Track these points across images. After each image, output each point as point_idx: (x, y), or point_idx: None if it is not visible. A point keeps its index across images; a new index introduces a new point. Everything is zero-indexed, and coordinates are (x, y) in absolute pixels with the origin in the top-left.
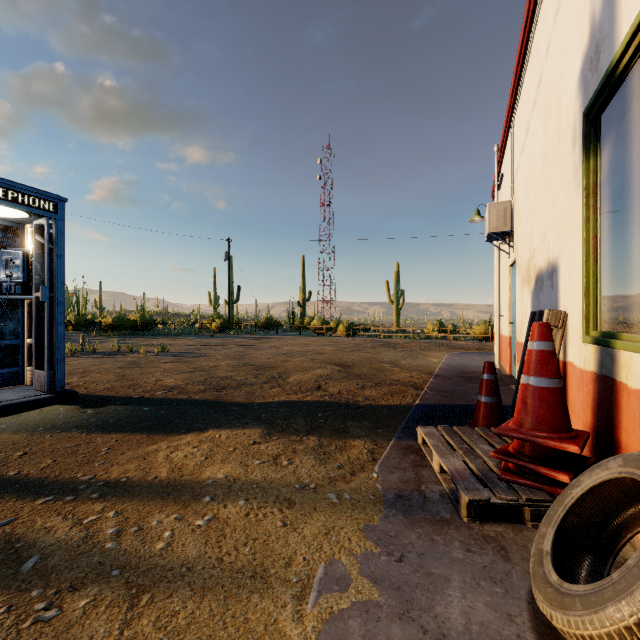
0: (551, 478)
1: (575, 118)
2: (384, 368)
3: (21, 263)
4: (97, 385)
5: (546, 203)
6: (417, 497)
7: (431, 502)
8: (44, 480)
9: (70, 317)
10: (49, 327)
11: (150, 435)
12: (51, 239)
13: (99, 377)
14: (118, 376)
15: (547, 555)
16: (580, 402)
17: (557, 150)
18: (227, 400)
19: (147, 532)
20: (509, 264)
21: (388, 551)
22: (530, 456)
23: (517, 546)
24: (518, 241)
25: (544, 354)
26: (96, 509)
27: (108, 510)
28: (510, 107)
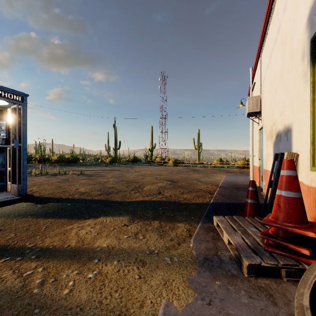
0: (296, 250)
1: (304, 44)
2: (193, 182)
3: (5, 128)
4: (45, 191)
5: (283, 94)
6: (216, 259)
7: (224, 263)
8: (7, 247)
9: (36, 156)
10: (19, 161)
11: (69, 219)
12: (20, 115)
13: (47, 187)
14: (57, 186)
15: (307, 309)
16: (308, 204)
17: (291, 64)
18: (111, 200)
19: (59, 282)
20: (258, 129)
21: (202, 297)
22: (283, 237)
23: (279, 294)
24: (264, 116)
25: (291, 178)
26: (32, 266)
27: (39, 267)
28: (260, 46)
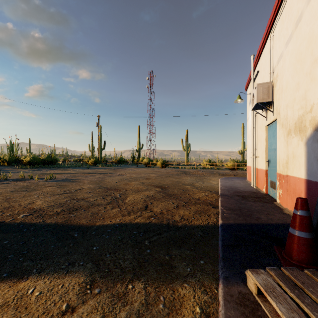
0: None
1: None
2: (187, 189)
3: None
4: None
5: None
6: None
7: None
8: None
9: (5, 157)
10: None
11: None
12: None
13: None
14: (3, 199)
15: None
16: None
17: None
18: (73, 223)
19: None
20: (267, 124)
21: None
22: None
23: None
24: (281, 106)
25: None
26: None
27: None
28: (271, 20)
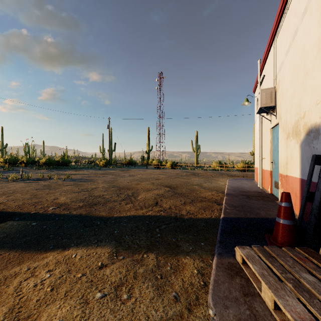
0: None
1: None
2: (195, 189)
3: None
4: (13, 202)
5: None
6: None
7: None
8: None
9: (23, 159)
10: None
11: (22, 252)
12: None
13: (19, 196)
14: (32, 195)
15: None
16: None
17: None
18: (95, 214)
19: None
20: (271, 127)
21: None
22: None
23: None
24: (282, 111)
25: None
26: None
27: None
28: (274, 29)
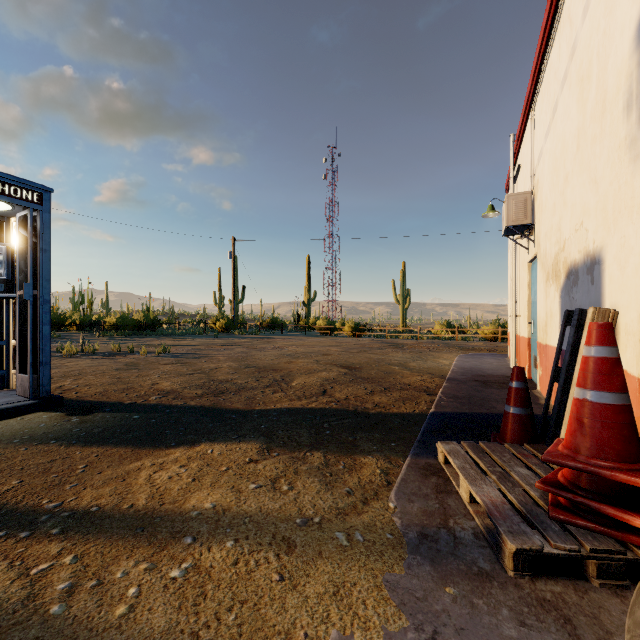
0: (619, 520)
1: (630, 79)
2: (393, 371)
3: (4, 259)
4: (89, 389)
5: (583, 187)
6: (445, 537)
7: (464, 545)
8: (2, 508)
9: (75, 317)
10: (33, 327)
11: (135, 449)
12: (35, 232)
13: (93, 380)
14: (113, 379)
15: None
16: (639, 418)
17: (600, 123)
18: (225, 406)
19: (107, 588)
20: (528, 260)
21: (416, 623)
22: (590, 490)
23: (586, 617)
24: (541, 234)
25: (606, 362)
26: (52, 552)
27: (66, 553)
28: (531, 90)
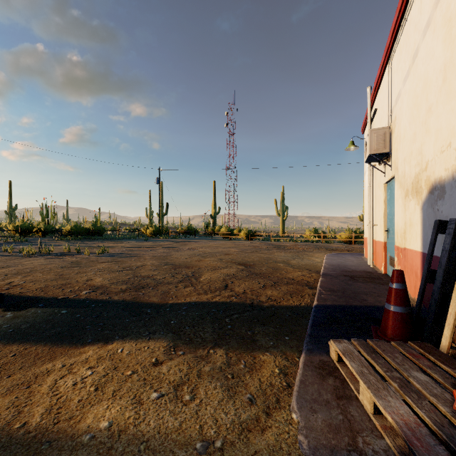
0: None
1: None
2: (279, 267)
3: None
4: (33, 285)
5: (451, 113)
6: None
7: None
8: None
9: (40, 226)
10: None
11: (53, 346)
12: None
13: (39, 276)
14: (56, 275)
15: None
16: None
17: None
18: (143, 300)
19: None
20: (385, 181)
21: None
22: None
23: None
24: (399, 160)
25: None
26: None
27: None
28: (389, 47)
